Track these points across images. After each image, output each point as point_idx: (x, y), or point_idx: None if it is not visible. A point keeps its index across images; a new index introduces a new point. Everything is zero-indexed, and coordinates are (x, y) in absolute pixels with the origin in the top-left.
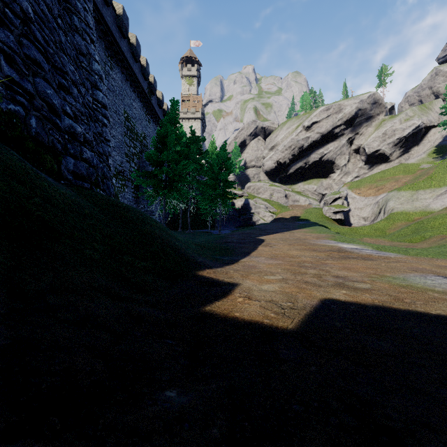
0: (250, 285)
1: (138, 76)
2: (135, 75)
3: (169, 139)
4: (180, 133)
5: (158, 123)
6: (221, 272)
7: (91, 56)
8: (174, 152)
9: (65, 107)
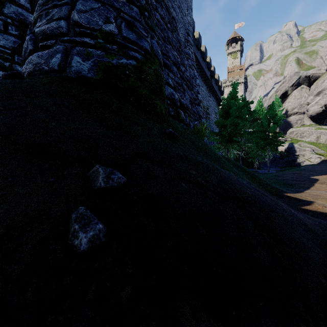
0: (322, 203)
1: (205, 70)
2: (204, 70)
3: (231, 110)
4: (239, 104)
5: (215, 96)
6: (297, 196)
7: (195, 77)
8: (234, 117)
9: (201, 114)
